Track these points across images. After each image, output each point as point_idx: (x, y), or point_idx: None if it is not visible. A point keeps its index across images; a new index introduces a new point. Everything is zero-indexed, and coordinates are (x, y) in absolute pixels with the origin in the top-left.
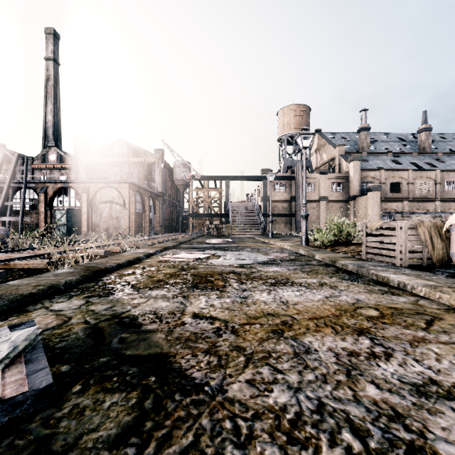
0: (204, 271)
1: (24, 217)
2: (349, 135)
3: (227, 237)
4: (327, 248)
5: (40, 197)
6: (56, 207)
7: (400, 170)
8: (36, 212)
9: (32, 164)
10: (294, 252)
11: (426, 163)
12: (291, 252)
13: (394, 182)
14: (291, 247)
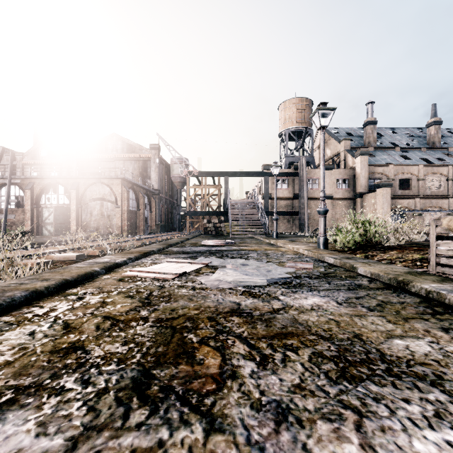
0: (183, 309)
1: (8, 216)
2: (353, 130)
3: (226, 237)
4: (356, 253)
5: (26, 194)
6: (43, 205)
7: (410, 165)
8: (22, 210)
9: (22, 160)
10: (318, 260)
11: (437, 158)
12: (313, 260)
13: (404, 178)
14: (309, 251)
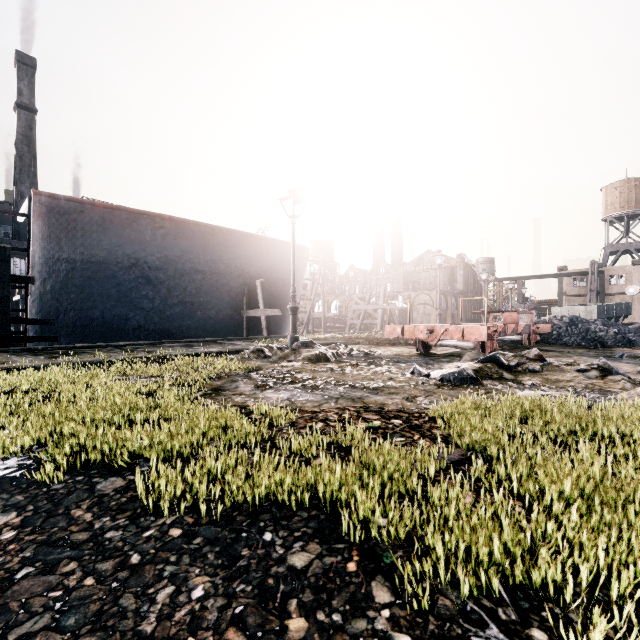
0: None
1: None
2: None
3: None
4: None
5: None
6: None
7: None
8: None
9: None
10: None
11: None
12: None
13: None
14: None
